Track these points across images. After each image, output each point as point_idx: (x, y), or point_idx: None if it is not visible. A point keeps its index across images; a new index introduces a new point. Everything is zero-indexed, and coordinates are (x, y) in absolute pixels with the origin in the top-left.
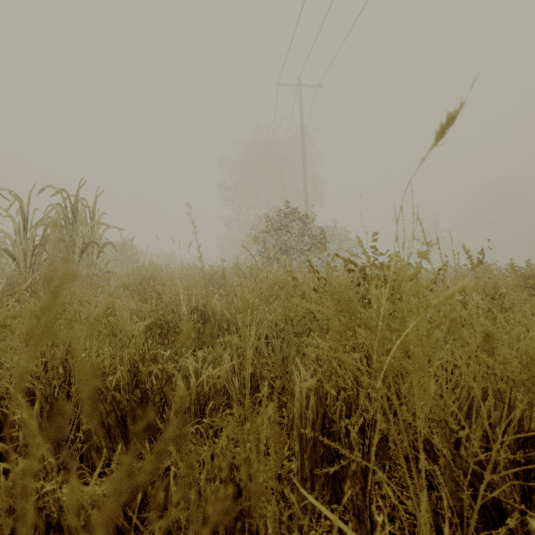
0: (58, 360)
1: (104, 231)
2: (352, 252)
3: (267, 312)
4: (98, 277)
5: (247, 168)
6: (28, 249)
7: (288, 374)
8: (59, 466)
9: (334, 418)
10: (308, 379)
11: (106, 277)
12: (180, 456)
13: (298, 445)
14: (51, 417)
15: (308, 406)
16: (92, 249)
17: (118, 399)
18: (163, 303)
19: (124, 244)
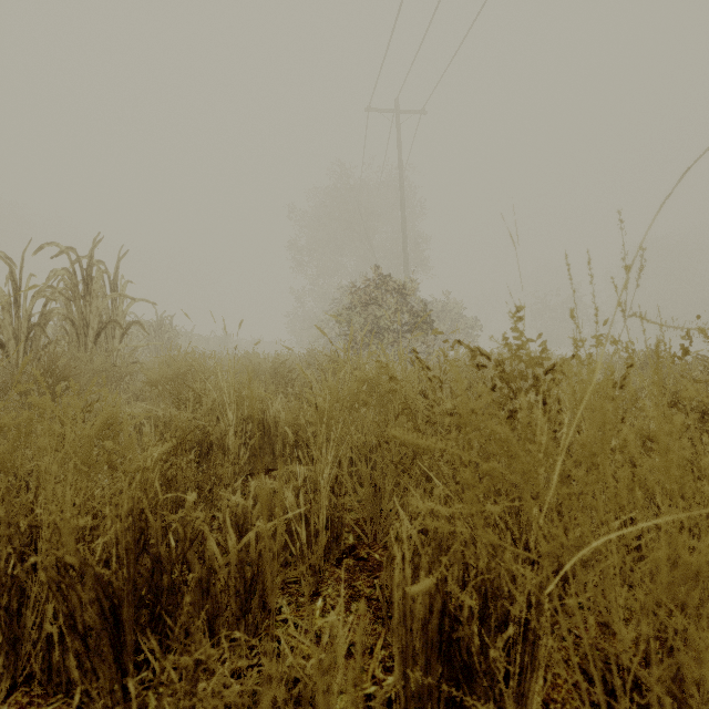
0: (18, 509)
1: (130, 305)
2: (467, 335)
3: (351, 424)
4: (118, 369)
5: (327, 222)
6: (22, 331)
7: (383, 518)
8: (17, 680)
9: (460, 615)
10: (414, 536)
11: (130, 370)
12: (190, 706)
13: (399, 665)
14: (2, 603)
15: (413, 579)
16: (113, 331)
17: (105, 579)
18: (203, 409)
19: (160, 324)
